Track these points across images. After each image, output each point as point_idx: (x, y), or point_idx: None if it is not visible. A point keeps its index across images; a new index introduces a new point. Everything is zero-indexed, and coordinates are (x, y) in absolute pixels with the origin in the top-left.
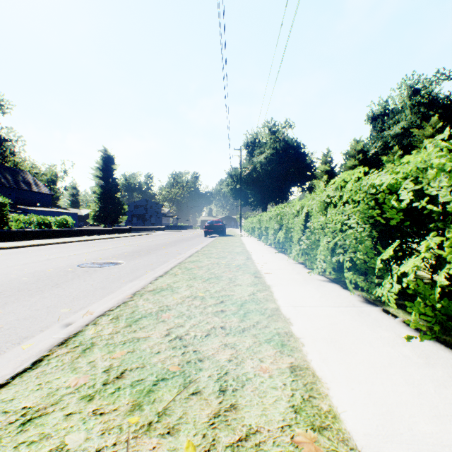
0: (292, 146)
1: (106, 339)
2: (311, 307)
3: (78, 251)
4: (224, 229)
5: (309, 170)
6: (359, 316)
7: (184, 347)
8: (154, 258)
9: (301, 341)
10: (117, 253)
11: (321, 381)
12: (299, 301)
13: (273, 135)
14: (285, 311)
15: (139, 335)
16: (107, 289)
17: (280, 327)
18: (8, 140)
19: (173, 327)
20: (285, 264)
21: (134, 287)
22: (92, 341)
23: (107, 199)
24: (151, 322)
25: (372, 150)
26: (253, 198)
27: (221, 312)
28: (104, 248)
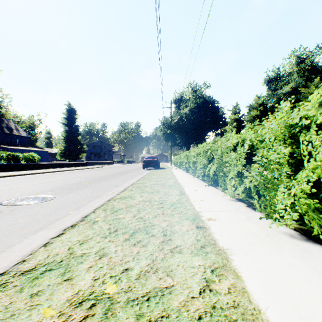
0: (208, 102)
1: None
2: None
3: (26, 183)
4: (158, 163)
5: (221, 120)
6: None
7: None
8: (89, 192)
9: None
10: (59, 185)
11: None
12: None
13: (195, 93)
14: None
15: None
16: None
17: None
18: None
19: None
20: (223, 202)
21: (8, 259)
22: None
23: (71, 141)
24: None
25: (268, 104)
26: (180, 140)
27: None
28: (53, 180)
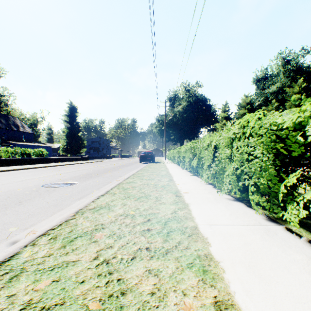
0: (201, 100)
1: (37, 263)
2: (224, 225)
3: (47, 173)
4: (154, 158)
5: (213, 117)
6: (267, 235)
7: (109, 274)
8: (101, 180)
9: (221, 266)
10: (75, 175)
11: None
12: (214, 220)
13: (188, 92)
14: (203, 229)
15: (69, 258)
16: (58, 207)
17: (199, 248)
18: (3, 96)
19: (103, 248)
20: (199, 185)
21: (79, 206)
22: (22, 266)
23: (72, 137)
24: (84, 242)
25: (257, 103)
26: (174, 136)
27: (147, 231)
28: (66, 171)
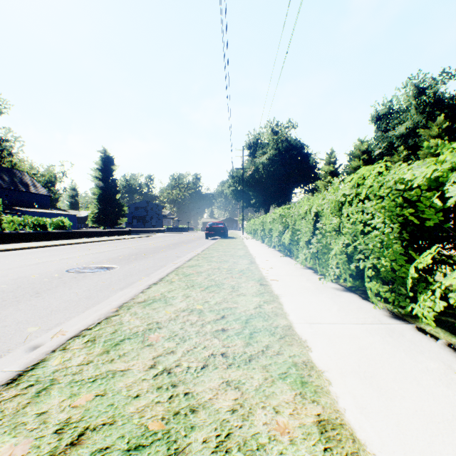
0: (294, 147)
1: (73, 373)
2: (330, 324)
3: (72, 254)
4: (226, 231)
5: (312, 171)
6: (390, 336)
7: (173, 386)
8: (150, 262)
9: (326, 376)
10: (112, 256)
11: (366, 451)
12: (315, 316)
13: (276, 136)
14: (300, 329)
15: (116, 366)
16: (93, 299)
17: (296, 354)
18: (6, 141)
19: (161, 354)
20: (292, 269)
21: (122, 298)
22: (52, 377)
23: (107, 200)
24: (135, 346)
25: (376, 151)
26: (256, 199)
27: (222, 332)
28: (100, 251)
